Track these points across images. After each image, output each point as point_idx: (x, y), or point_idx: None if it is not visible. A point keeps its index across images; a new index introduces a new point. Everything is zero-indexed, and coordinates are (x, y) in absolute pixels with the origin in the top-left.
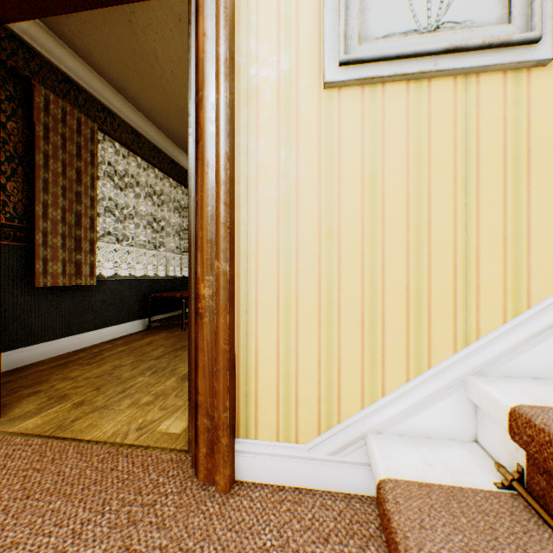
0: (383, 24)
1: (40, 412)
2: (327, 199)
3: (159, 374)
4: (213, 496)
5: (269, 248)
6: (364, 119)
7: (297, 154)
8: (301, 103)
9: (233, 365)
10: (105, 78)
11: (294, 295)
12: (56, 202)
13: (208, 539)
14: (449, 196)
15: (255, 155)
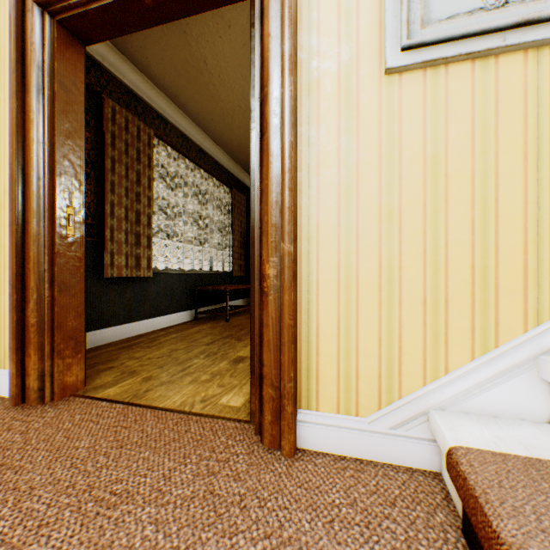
0: (446, 6)
1: (117, 383)
2: (388, 181)
3: (212, 357)
4: (279, 459)
5: (329, 230)
6: (426, 101)
7: (357, 140)
8: (361, 91)
9: (296, 340)
10: (160, 87)
11: (354, 275)
12: (121, 202)
13: (281, 492)
14: (519, 172)
15: (316, 144)
